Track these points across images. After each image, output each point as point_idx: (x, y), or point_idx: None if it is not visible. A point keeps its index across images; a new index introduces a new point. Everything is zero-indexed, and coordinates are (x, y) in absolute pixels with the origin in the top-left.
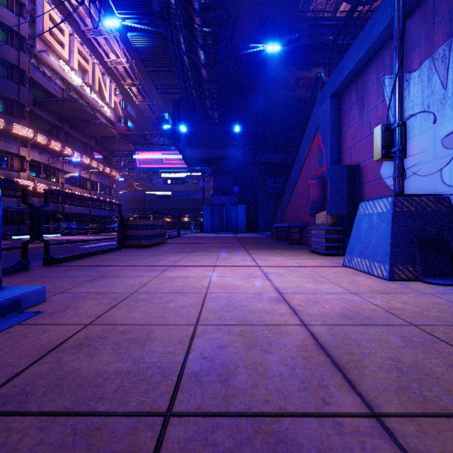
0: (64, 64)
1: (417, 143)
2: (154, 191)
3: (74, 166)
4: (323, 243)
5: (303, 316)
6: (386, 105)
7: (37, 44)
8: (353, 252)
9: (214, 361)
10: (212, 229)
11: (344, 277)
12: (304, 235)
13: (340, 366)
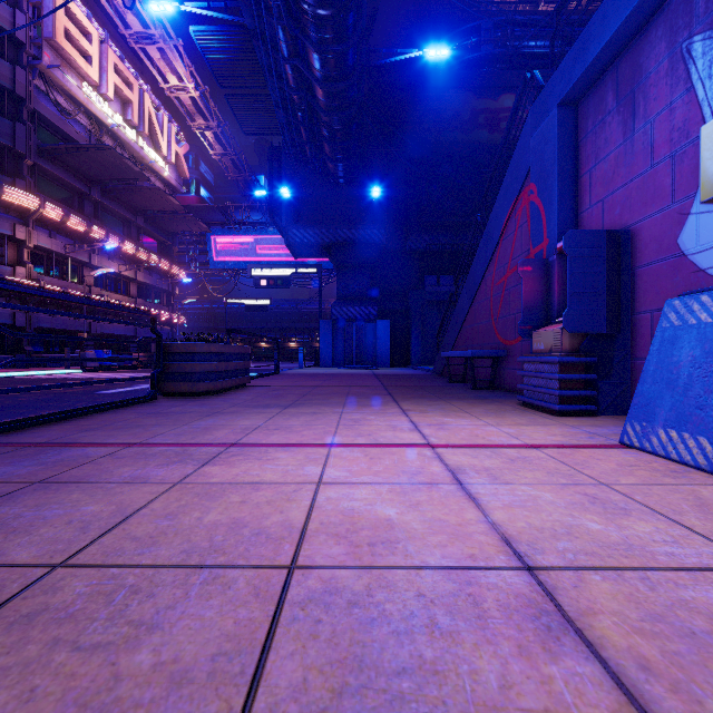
0: (90, 90)
1: None
2: (241, 299)
3: (109, 258)
4: (553, 389)
5: None
6: (695, 98)
7: (44, 54)
8: (653, 415)
9: None
10: (335, 361)
11: (660, 484)
12: (500, 372)
13: None
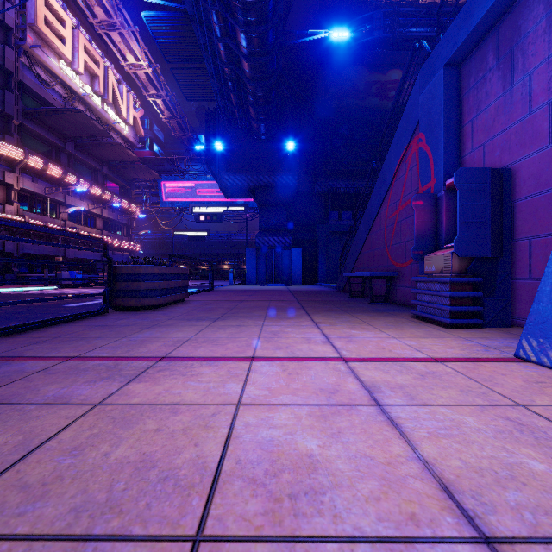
0: (65, 66)
1: None
2: (185, 231)
3: (80, 198)
4: (445, 305)
5: None
6: None
7: (28, 37)
8: (550, 332)
9: None
10: (258, 280)
11: None
12: (392, 289)
13: None
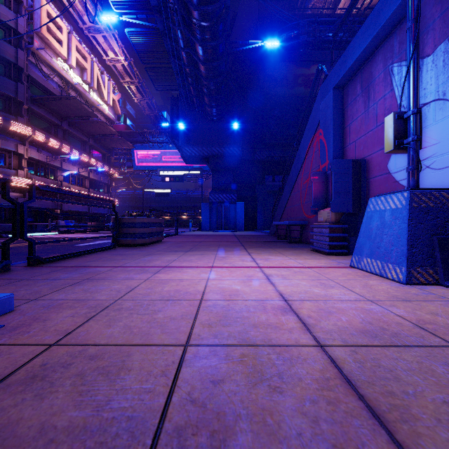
0: (62, 62)
1: (431, 134)
2: (153, 189)
3: (73, 164)
4: (326, 241)
5: (317, 332)
6: (394, 94)
7: (35, 41)
8: (362, 252)
9: (205, 407)
10: (211, 227)
11: (354, 280)
12: (305, 233)
13: (380, 417)
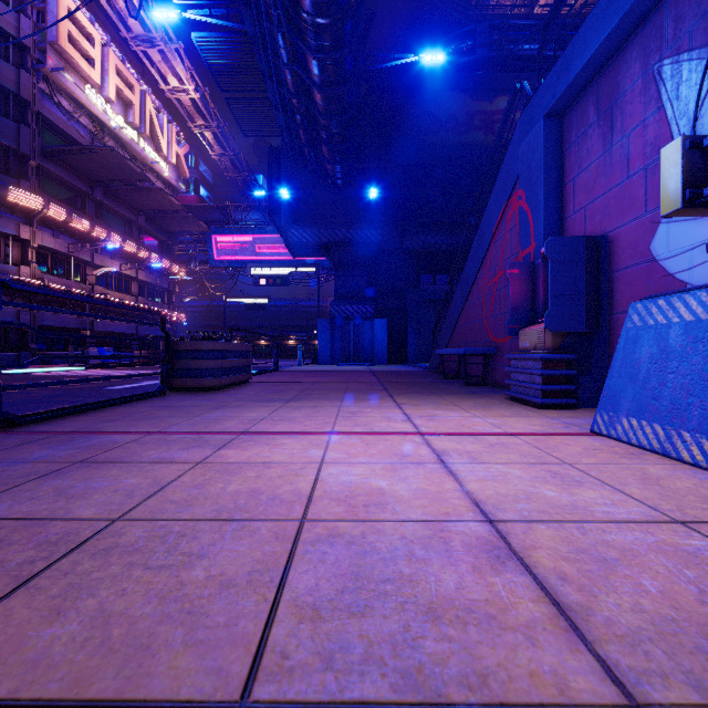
0: (93, 92)
1: None
2: (241, 298)
3: (111, 257)
4: (537, 384)
5: (603, 640)
6: (665, 116)
7: (48, 58)
8: (618, 405)
9: None
10: (333, 358)
11: (616, 464)
12: (491, 368)
13: None
